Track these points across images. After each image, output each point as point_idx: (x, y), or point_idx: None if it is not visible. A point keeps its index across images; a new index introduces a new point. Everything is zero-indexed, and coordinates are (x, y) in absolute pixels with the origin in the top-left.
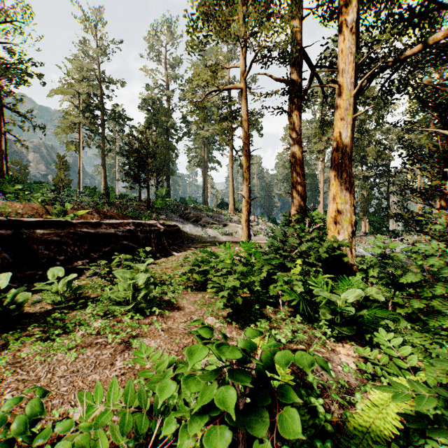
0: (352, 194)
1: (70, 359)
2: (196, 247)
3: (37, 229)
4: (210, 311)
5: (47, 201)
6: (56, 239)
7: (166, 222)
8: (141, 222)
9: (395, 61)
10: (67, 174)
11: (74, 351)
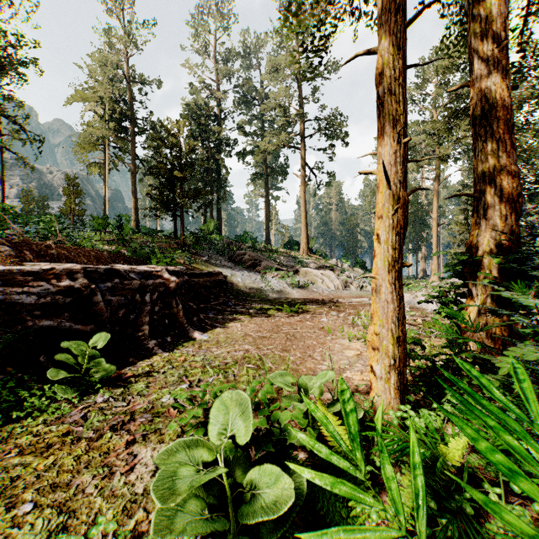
0: None
1: None
2: (247, 313)
3: None
4: None
5: None
6: None
7: (205, 268)
8: (117, 268)
9: None
10: (79, 202)
11: None
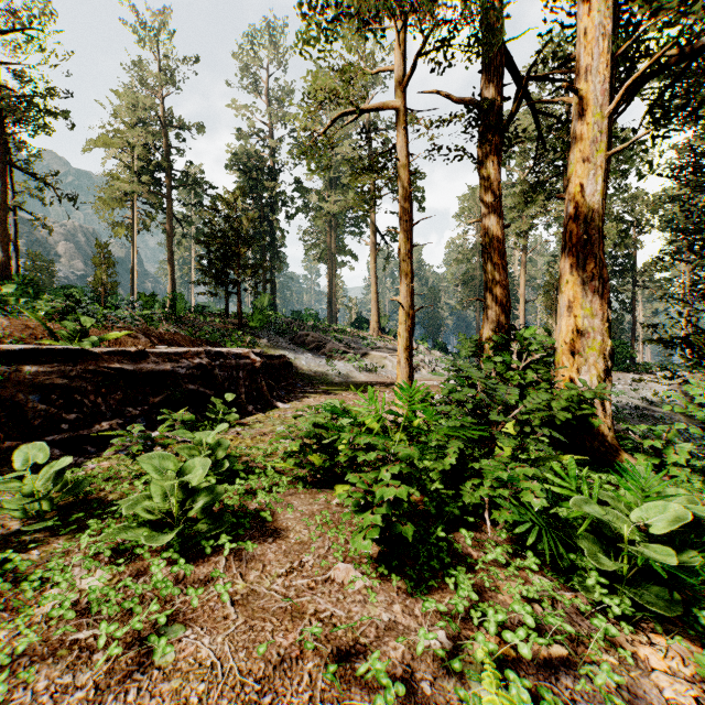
0: (605, 299)
1: None
2: (316, 392)
3: (26, 364)
4: (341, 541)
5: (52, 315)
6: (61, 382)
7: (267, 351)
8: (222, 350)
9: (682, 55)
10: (111, 273)
11: (8, 675)
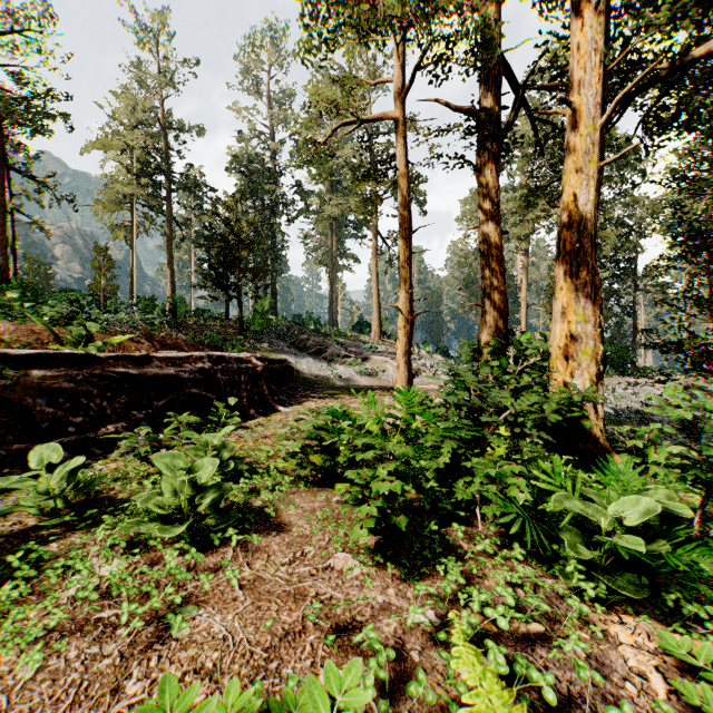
0: (597, 305)
1: (24, 673)
2: (317, 397)
3: (34, 368)
4: (341, 534)
5: (57, 320)
6: (68, 386)
7: (268, 355)
8: (224, 355)
9: (673, 68)
10: (111, 277)
11: (42, 647)
